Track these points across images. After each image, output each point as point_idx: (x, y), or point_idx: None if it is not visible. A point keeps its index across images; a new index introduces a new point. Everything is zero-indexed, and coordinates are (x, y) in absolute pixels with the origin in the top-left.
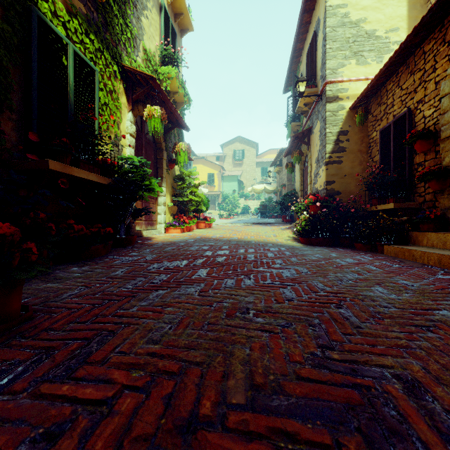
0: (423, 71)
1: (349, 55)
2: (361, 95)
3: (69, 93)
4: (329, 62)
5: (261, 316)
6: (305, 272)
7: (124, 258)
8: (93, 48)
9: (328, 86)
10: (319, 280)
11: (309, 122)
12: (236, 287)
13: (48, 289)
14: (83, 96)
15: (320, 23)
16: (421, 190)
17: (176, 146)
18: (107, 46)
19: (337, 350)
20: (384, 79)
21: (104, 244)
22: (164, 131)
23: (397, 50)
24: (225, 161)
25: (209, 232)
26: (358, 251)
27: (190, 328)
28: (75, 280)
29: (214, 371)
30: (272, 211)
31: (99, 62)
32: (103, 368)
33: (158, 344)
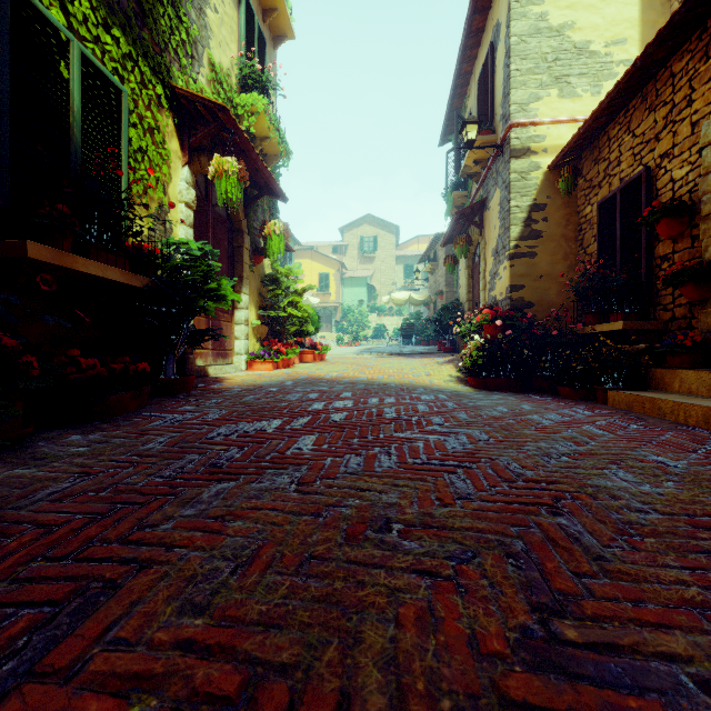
0: (671, 105)
1: (548, 81)
2: (567, 145)
3: (72, 127)
4: (515, 92)
5: (413, 537)
6: (484, 440)
7: (168, 416)
8: (119, 52)
9: (514, 132)
10: (511, 455)
11: (481, 191)
12: (366, 472)
13: (12, 480)
14: (99, 134)
15: (501, 30)
16: (667, 300)
17: (266, 226)
18: (145, 51)
19: (571, 617)
20: (605, 119)
21: (134, 391)
22: (246, 202)
23: (629, 71)
24: (346, 254)
25: (320, 368)
26: (565, 400)
27: (275, 571)
28: (70, 461)
29: (318, 691)
30: (422, 334)
31: (130, 78)
32: (66, 690)
33: (203, 614)
